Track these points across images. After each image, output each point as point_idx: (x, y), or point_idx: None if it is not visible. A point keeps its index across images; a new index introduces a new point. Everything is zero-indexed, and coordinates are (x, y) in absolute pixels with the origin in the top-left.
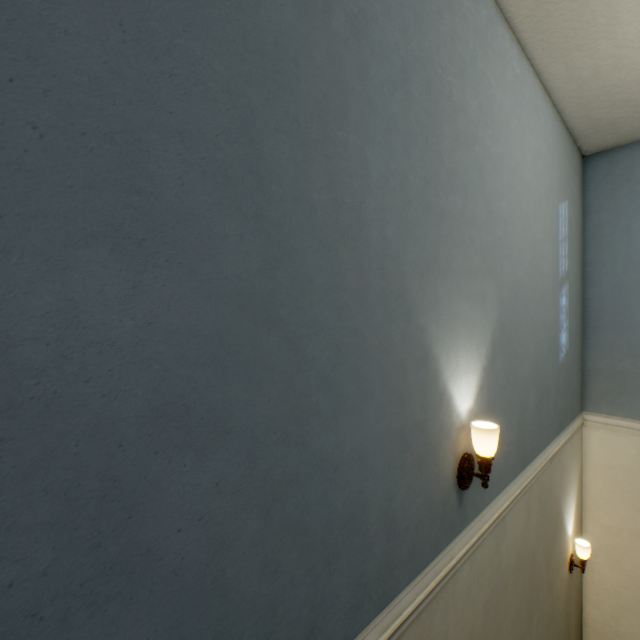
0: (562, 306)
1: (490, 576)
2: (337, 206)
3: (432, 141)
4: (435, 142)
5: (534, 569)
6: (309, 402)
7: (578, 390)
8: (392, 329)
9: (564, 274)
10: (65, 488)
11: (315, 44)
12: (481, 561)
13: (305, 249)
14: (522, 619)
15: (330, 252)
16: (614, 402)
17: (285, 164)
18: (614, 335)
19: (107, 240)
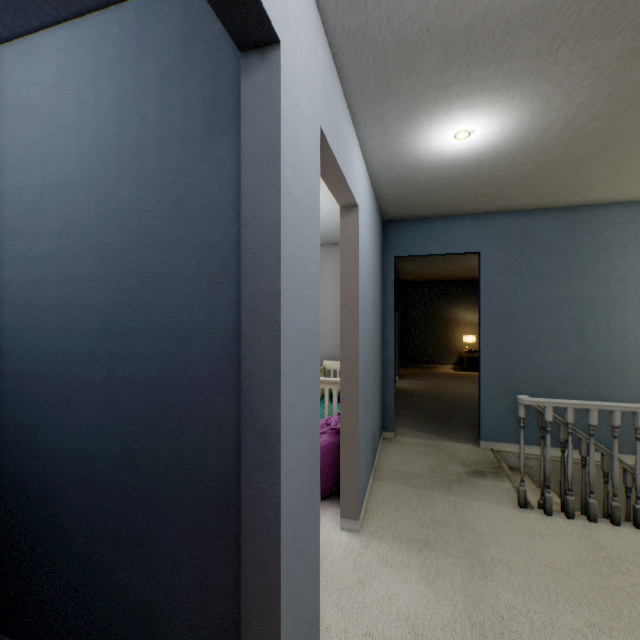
0: None
1: None
2: (610, 333)
3: None
4: None
5: None
6: (598, 383)
7: None
8: None
9: None
10: (544, 385)
11: (601, 294)
12: None
13: (597, 346)
14: None
15: (607, 345)
16: None
17: (590, 327)
18: None
19: (550, 349)
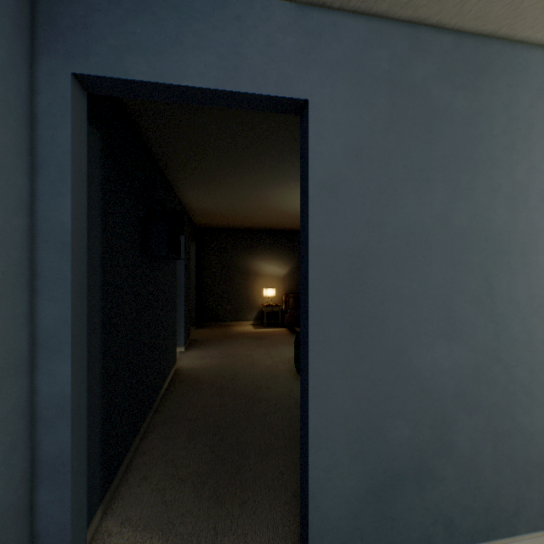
0: None
1: None
2: (531, 297)
3: None
4: None
5: None
6: (515, 398)
7: None
8: None
9: None
10: (432, 416)
11: (518, 221)
12: None
13: (513, 324)
14: None
15: (526, 322)
16: None
17: (503, 286)
18: None
19: (442, 336)
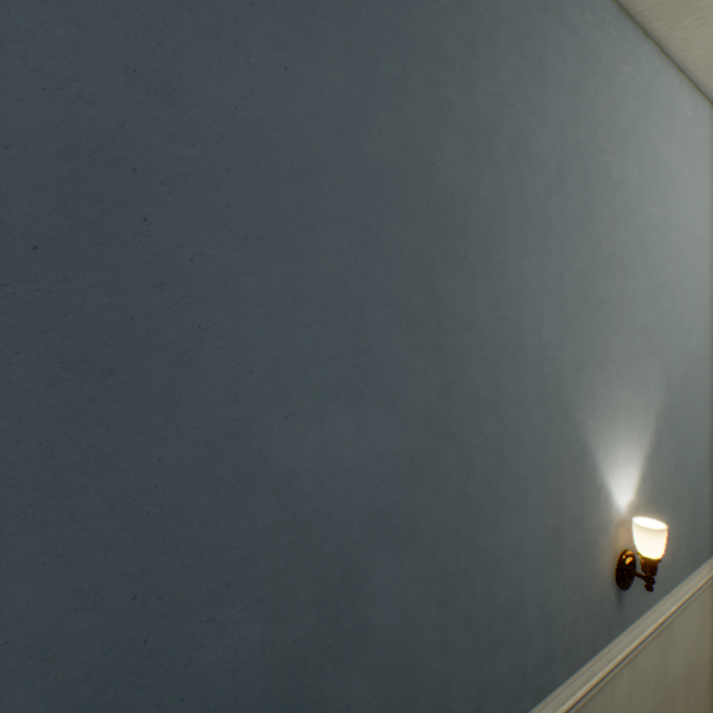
0: None
1: (654, 685)
2: (499, 323)
3: (588, 230)
4: (591, 230)
5: (711, 685)
6: (476, 505)
7: None
8: (548, 429)
9: None
10: (321, 576)
11: (481, 183)
12: (643, 667)
13: (472, 369)
14: None
15: (493, 367)
16: None
17: (457, 299)
18: None
19: (343, 394)
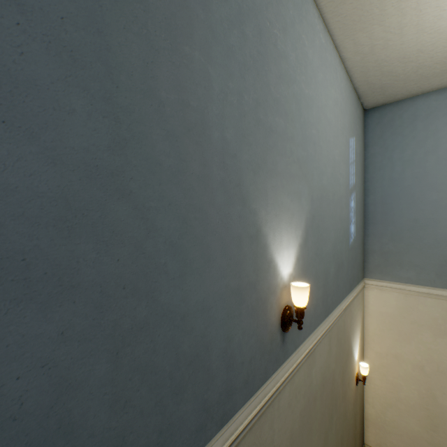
0: (351, 207)
1: (304, 393)
2: (184, 106)
3: (262, 74)
4: (264, 75)
5: (334, 385)
6: (158, 263)
7: (361, 264)
8: (231, 210)
9: (353, 186)
10: None
11: None
12: (298, 382)
13: (154, 136)
14: (326, 420)
15: (177, 142)
16: (383, 271)
17: (135, 61)
18: (383, 227)
19: None
